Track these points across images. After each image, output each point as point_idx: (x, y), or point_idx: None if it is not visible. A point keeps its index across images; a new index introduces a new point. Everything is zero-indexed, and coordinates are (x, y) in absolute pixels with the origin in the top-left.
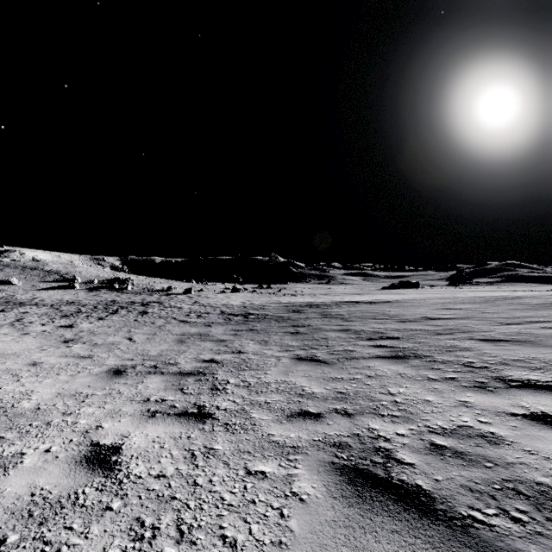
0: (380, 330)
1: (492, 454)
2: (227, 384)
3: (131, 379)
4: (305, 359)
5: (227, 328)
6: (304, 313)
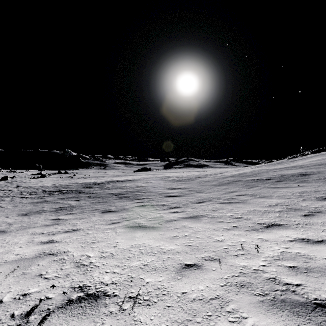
0: (121, 192)
1: (124, 207)
2: (73, 210)
3: (35, 214)
4: (95, 202)
5: (55, 197)
6: (92, 188)
